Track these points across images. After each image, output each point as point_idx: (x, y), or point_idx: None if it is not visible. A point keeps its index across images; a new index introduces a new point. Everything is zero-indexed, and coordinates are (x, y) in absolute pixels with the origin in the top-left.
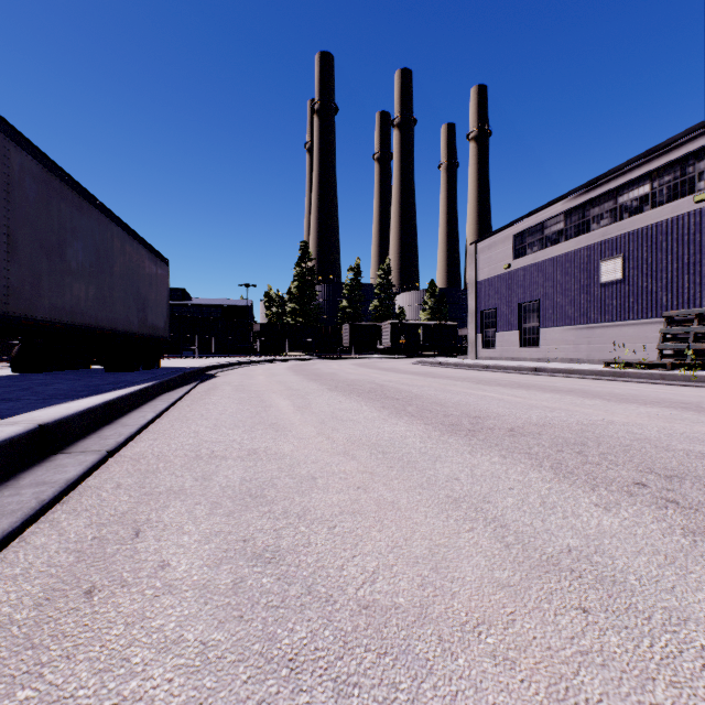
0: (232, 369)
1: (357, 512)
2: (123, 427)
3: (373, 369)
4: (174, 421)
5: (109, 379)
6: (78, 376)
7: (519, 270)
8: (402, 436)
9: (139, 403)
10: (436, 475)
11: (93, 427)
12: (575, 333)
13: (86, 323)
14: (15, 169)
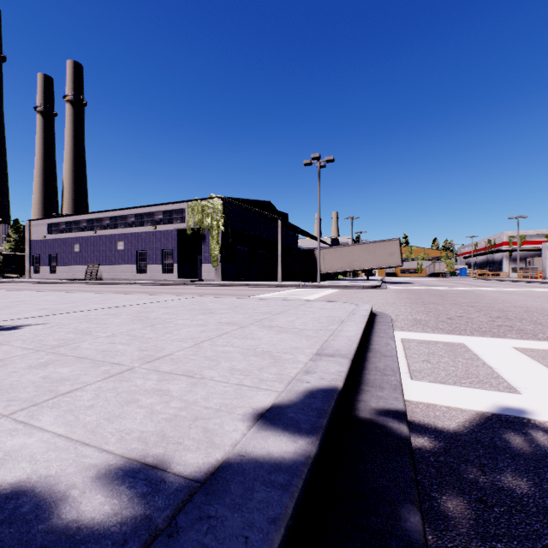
0: None
1: None
2: None
3: None
4: None
5: None
6: None
7: (50, 240)
8: None
9: None
10: None
11: None
12: (68, 268)
13: None
14: None
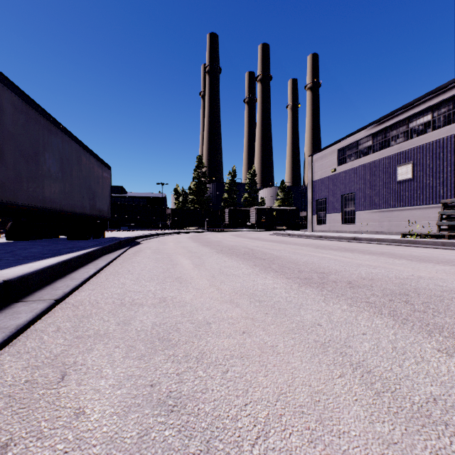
0: (153, 238)
1: (244, 356)
2: (71, 280)
3: (245, 238)
4: (109, 275)
5: (68, 245)
6: (49, 243)
7: (341, 173)
8: (271, 288)
9: (86, 262)
10: (302, 321)
11: (49, 280)
12: (380, 214)
13: (53, 207)
14: (3, 101)
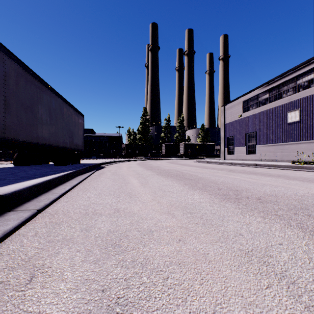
0: (112, 164)
1: (181, 263)
2: (52, 195)
3: (177, 164)
4: (79, 190)
5: (54, 169)
6: (41, 167)
7: (246, 117)
8: (199, 202)
9: (65, 181)
10: (226, 231)
11: (36, 194)
12: (274, 147)
13: (44, 142)
14: (9, 69)
